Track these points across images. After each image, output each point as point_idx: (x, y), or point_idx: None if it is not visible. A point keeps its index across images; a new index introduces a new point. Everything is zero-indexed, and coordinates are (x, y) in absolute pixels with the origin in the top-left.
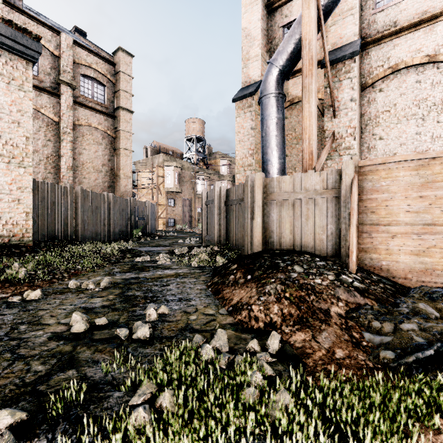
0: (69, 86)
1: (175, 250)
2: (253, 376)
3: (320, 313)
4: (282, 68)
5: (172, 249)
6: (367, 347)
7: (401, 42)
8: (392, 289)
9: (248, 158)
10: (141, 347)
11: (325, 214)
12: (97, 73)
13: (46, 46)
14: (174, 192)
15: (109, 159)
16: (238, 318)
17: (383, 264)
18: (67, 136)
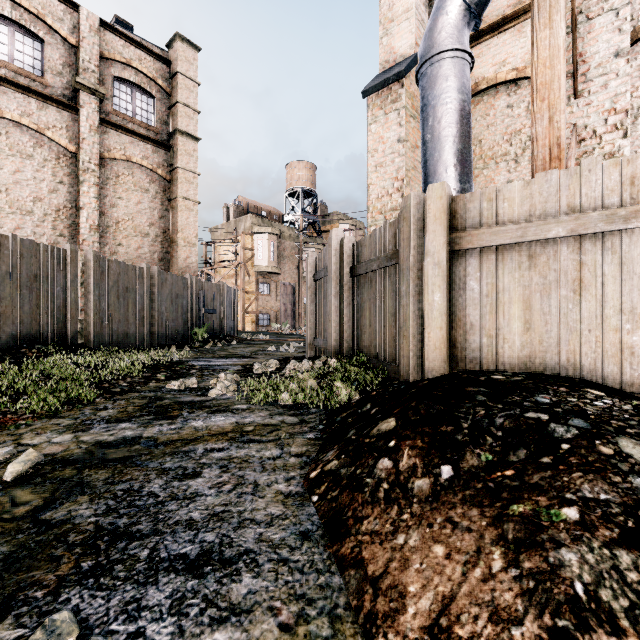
0: (93, 94)
1: (254, 366)
2: None
3: None
4: None
5: (250, 363)
6: None
7: None
8: None
9: (391, 196)
10: None
11: None
12: (142, 75)
13: (54, 28)
14: (269, 273)
15: (161, 215)
16: None
17: None
18: (90, 175)
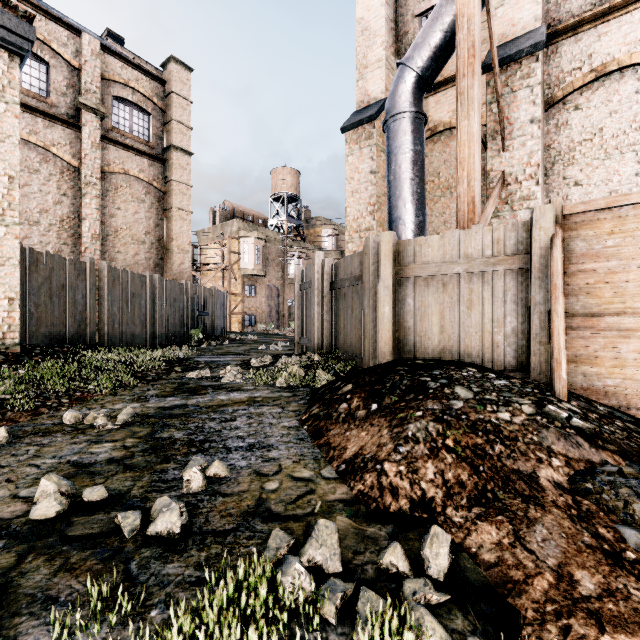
0: (95, 113)
1: (252, 361)
2: None
3: (518, 480)
4: (421, 72)
5: (247, 359)
6: None
7: (612, 29)
8: (639, 431)
9: (365, 218)
10: (158, 560)
11: (502, 299)
12: (138, 94)
13: (59, 53)
14: (255, 276)
15: (156, 224)
16: (358, 489)
17: (609, 383)
18: (92, 188)
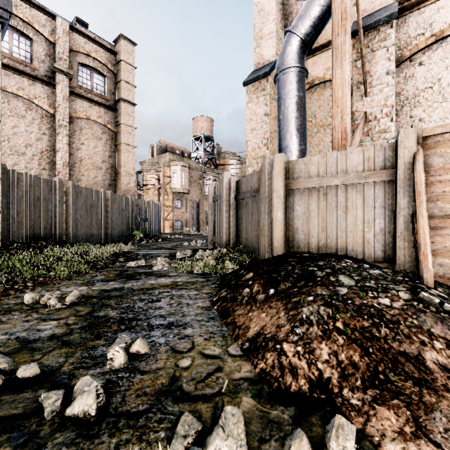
0: (65, 75)
1: (177, 254)
2: None
3: (406, 362)
4: (304, 37)
5: (174, 252)
6: None
7: (448, 3)
8: None
9: (261, 148)
10: (69, 447)
11: (372, 205)
12: (97, 62)
13: (39, 31)
14: (181, 193)
15: (110, 155)
16: (260, 367)
17: None
18: (63, 129)
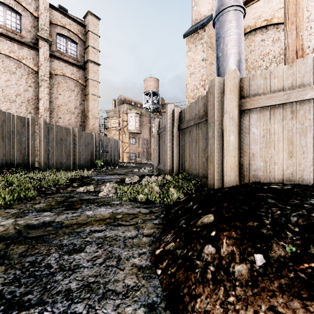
0: (46, 41)
1: (125, 179)
2: None
3: None
4: None
5: (124, 177)
6: None
7: None
8: None
9: (199, 89)
10: None
11: None
12: (71, 32)
13: (26, 8)
14: (135, 133)
15: (80, 103)
16: None
17: None
18: (44, 82)
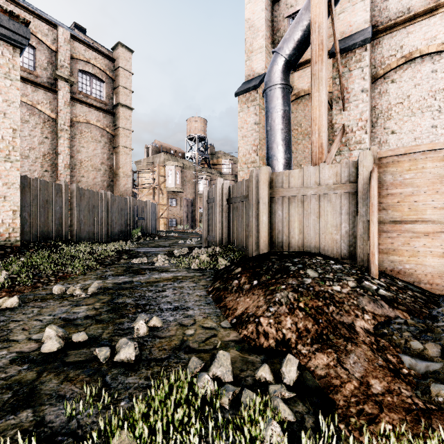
0: (67, 81)
1: (174, 251)
2: (268, 428)
3: (342, 328)
4: (288, 58)
5: (171, 250)
6: (410, 376)
7: (416, 29)
8: (422, 298)
9: (251, 154)
10: (123, 375)
11: (339, 212)
12: (96, 68)
13: (42, 40)
14: (176, 192)
15: (108, 157)
16: (244, 334)
17: (407, 267)
18: (64, 133)
